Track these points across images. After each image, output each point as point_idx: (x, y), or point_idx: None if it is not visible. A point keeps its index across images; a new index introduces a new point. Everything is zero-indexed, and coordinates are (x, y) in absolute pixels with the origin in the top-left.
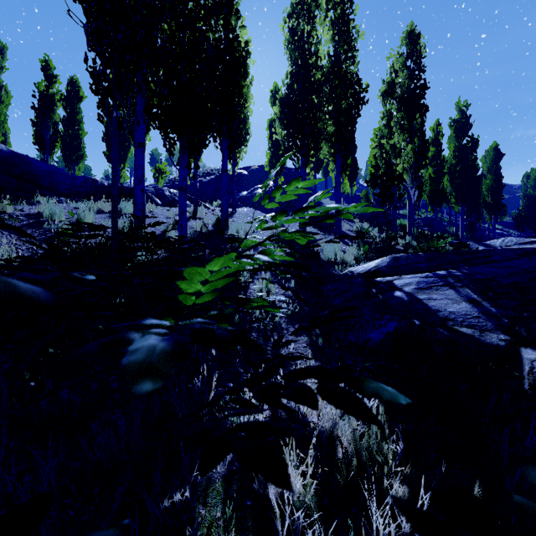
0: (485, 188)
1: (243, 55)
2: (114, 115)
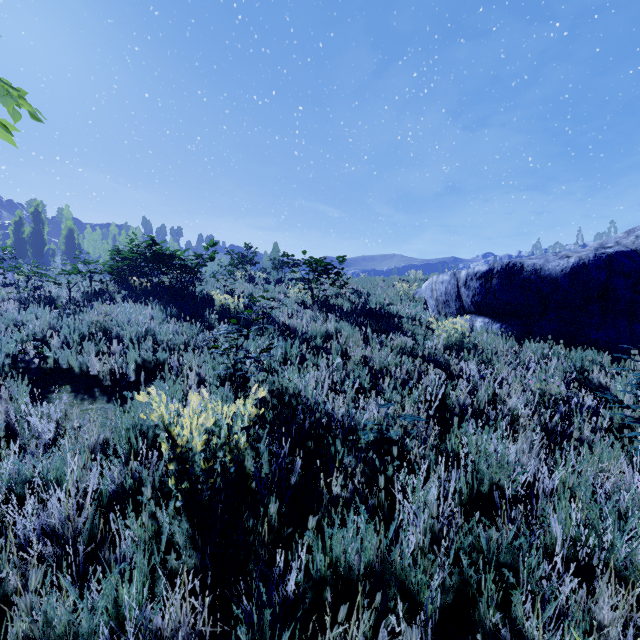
0: None
1: None
2: None
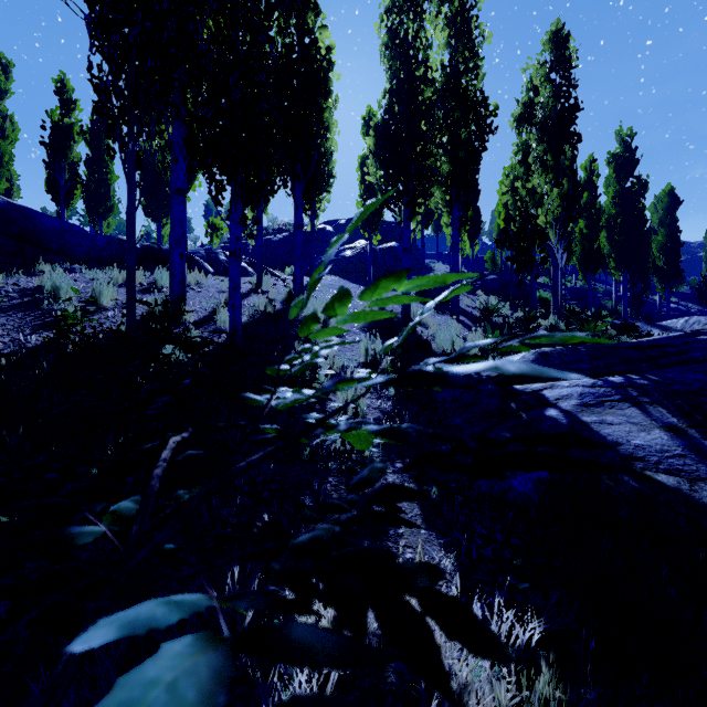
0: (655, 247)
1: (323, 67)
2: (129, 147)
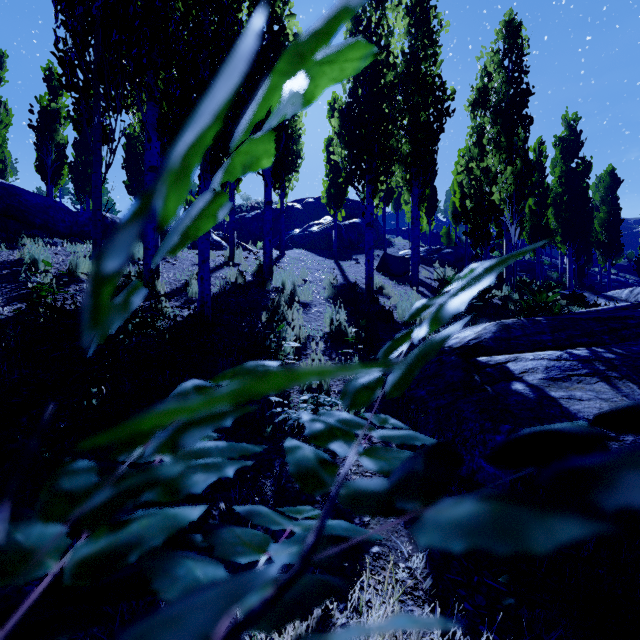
0: (598, 222)
1: None
2: (95, 121)
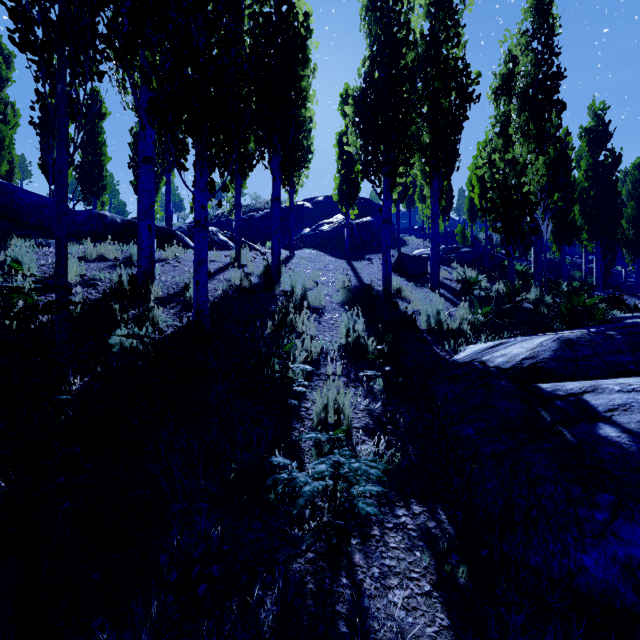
0: (625, 219)
1: (301, 34)
2: (58, 89)
